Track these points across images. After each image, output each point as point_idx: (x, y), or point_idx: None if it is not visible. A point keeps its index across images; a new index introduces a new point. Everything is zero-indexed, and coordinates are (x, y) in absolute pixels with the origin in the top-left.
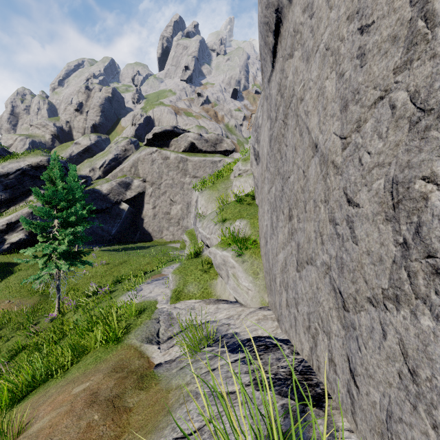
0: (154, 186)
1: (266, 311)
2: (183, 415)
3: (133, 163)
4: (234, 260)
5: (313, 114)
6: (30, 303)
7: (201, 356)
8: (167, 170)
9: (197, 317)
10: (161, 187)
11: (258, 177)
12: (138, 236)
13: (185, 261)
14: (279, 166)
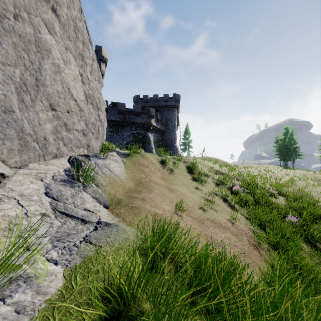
0: None
1: (31, 165)
2: (107, 172)
3: None
4: None
5: (72, 88)
6: None
7: (88, 178)
8: None
9: (37, 211)
10: None
11: None
12: None
13: None
14: (27, 63)
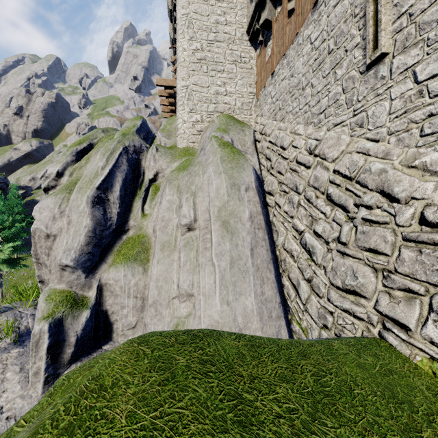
0: None
1: None
2: None
3: None
4: None
5: None
6: None
7: None
8: None
9: None
10: None
11: None
12: None
13: None
14: None
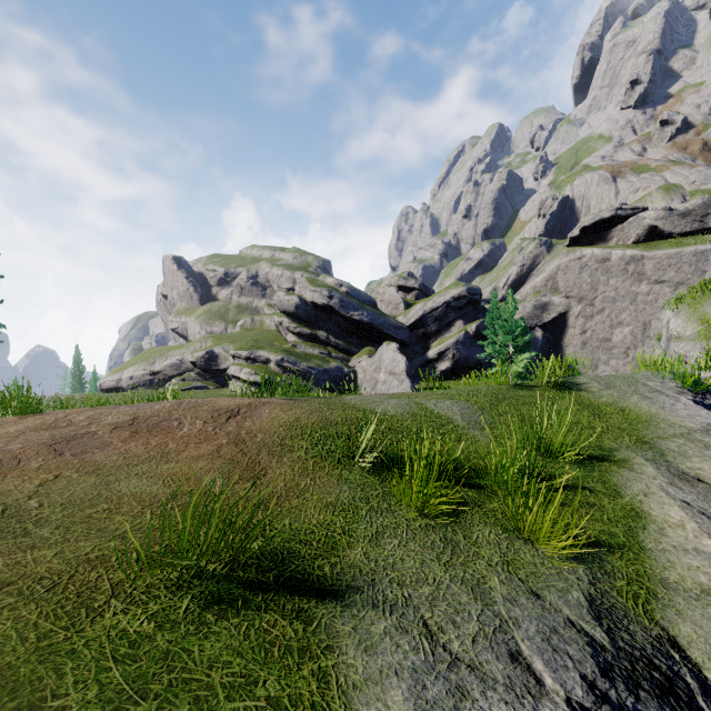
0: (583, 303)
1: None
2: None
3: (549, 274)
4: None
5: None
6: None
7: None
8: (605, 278)
9: None
10: (594, 303)
11: None
12: None
13: None
14: None
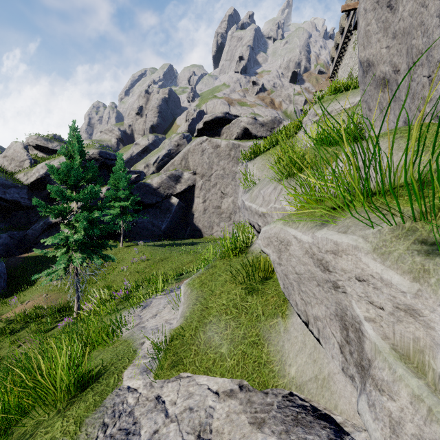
0: (204, 178)
1: None
2: None
3: (183, 155)
4: (395, 267)
5: None
6: (63, 299)
7: None
8: (217, 160)
9: None
10: (211, 179)
11: (412, 22)
12: (188, 232)
13: (218, 261)
14: None
